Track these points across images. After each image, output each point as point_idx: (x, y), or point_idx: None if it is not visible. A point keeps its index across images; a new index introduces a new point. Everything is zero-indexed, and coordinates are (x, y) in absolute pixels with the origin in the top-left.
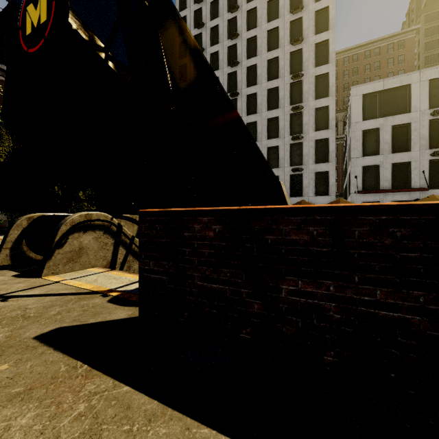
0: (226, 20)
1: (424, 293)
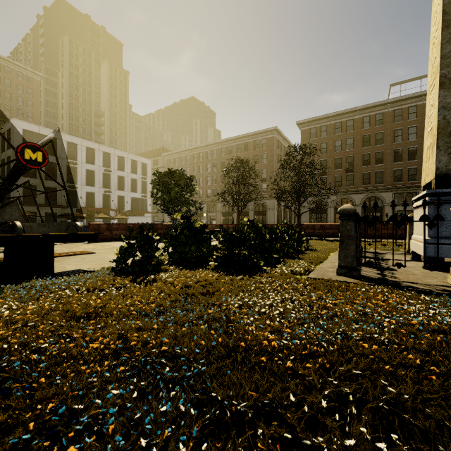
0: None
1: (125, 231)
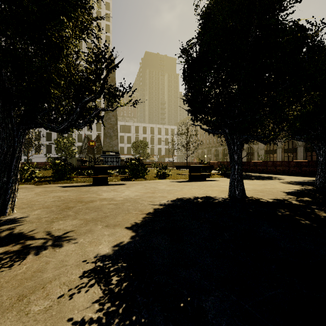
0: None
1: None
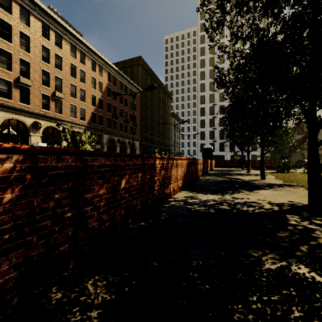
0: (228, 66)
1: None
